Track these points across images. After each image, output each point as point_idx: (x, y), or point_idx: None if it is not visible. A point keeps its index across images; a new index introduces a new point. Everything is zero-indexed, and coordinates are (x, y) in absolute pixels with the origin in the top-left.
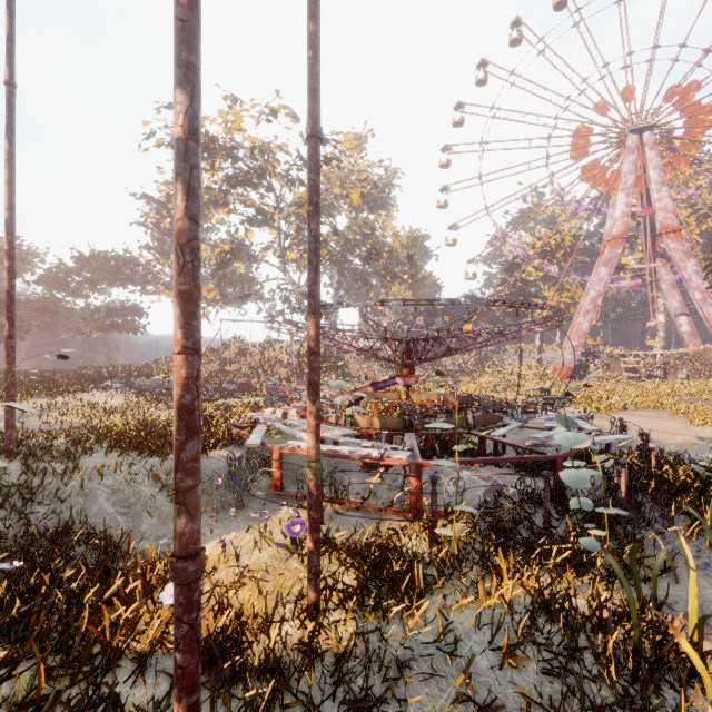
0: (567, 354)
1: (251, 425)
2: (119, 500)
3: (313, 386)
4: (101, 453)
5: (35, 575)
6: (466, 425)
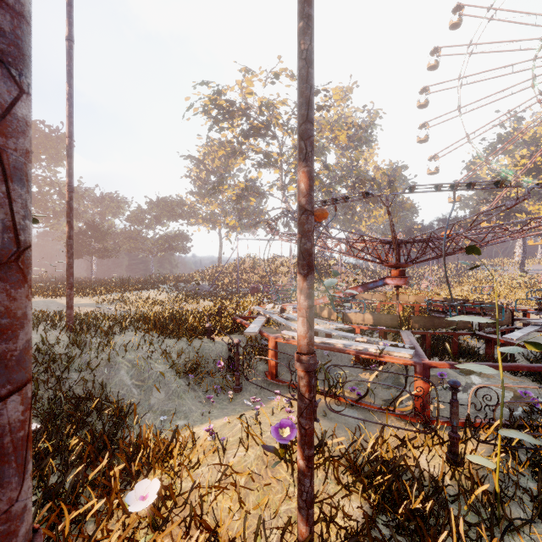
0: None
1: (253, 316)
2: (136, 373)
3: (304, 255)
4: (133, 332)
5: (41, 441)
6: (471, 325)
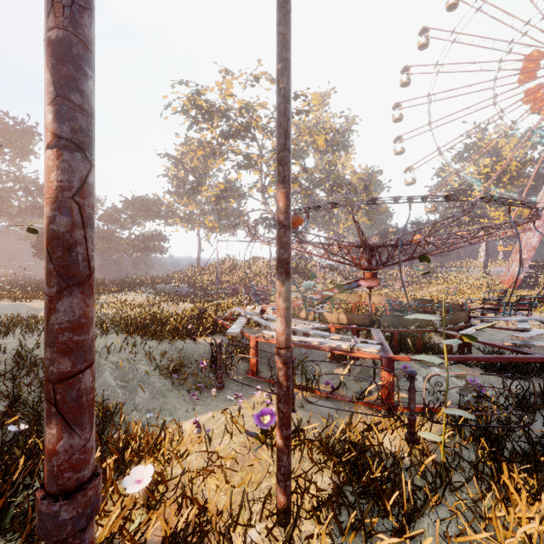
0: (516, 266)
1: (234, 318)
2: (120, 374)
3: (282, 264)
4: (115, 335)
5: (32, 440)
6: (433, 323)
